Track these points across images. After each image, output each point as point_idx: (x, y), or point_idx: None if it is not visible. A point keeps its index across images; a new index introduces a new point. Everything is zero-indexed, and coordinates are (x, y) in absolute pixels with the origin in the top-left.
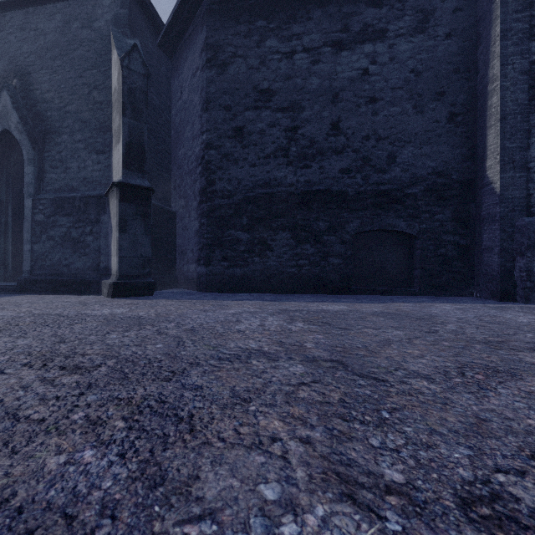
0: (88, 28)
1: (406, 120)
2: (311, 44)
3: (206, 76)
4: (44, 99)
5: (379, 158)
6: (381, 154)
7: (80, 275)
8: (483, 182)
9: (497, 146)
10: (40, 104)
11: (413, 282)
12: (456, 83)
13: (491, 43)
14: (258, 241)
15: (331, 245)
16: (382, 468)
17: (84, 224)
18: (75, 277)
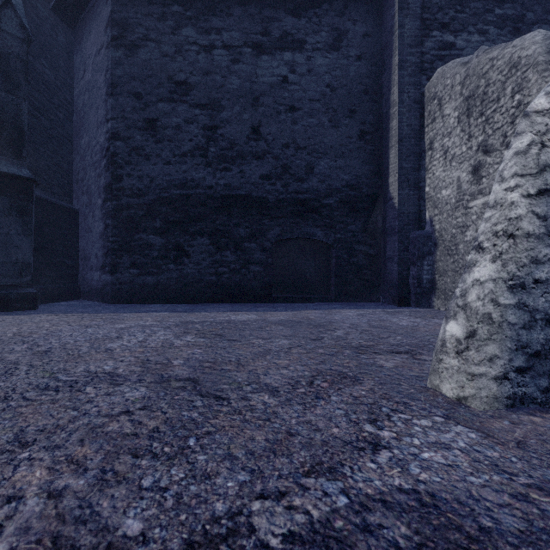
0: None
1: (323, 133)
2: (231, 42)
3: (112, 56)
4: None
5: (299, 167)
6: (300, 163)
7: None
8: (387, 197)
9: (396, 165)
10: None
11: (330, 289)
12: (366, 103)
13: (392, 70)
14: (174, 246)
15: (252, 252)
16: (125, 518)
17: None
18: None
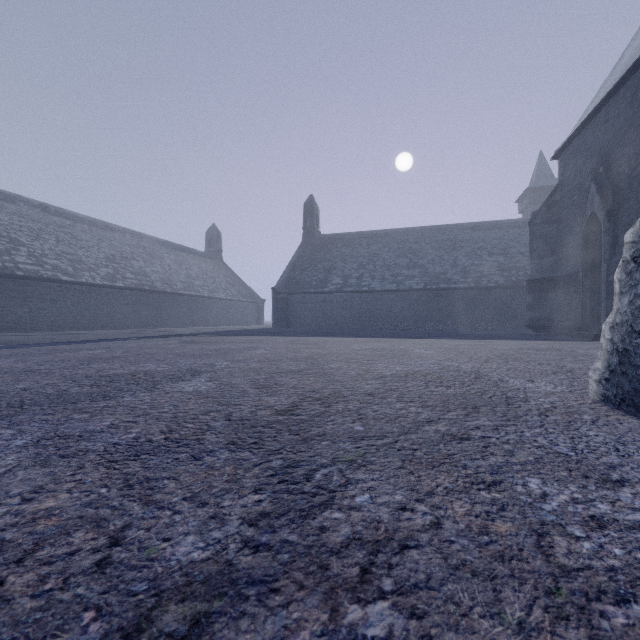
0: None
1: None
2: None
3: None
4: (618, 173)
5: None
6: None
7: None
8: None
9: None
10: (615, 179)
11: None
12: None
13: None
14: None
15: None
16: (486, 369)
17: None
18: None
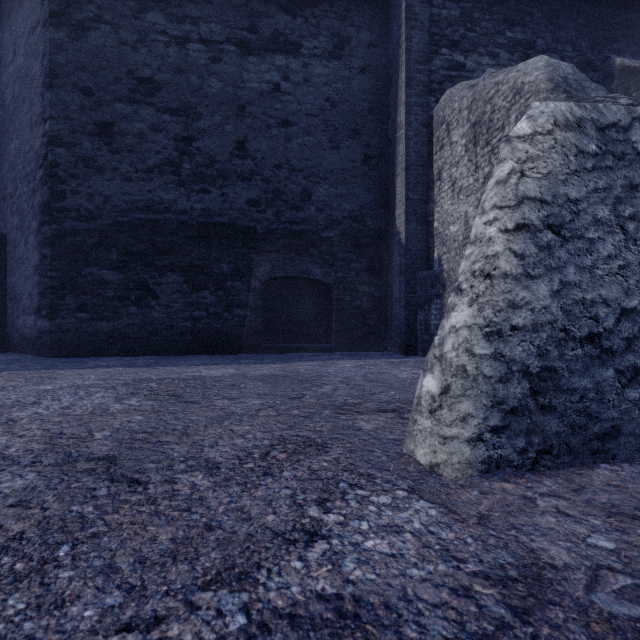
0: None
1: (322, 154)
2: (210, 36)
3: (51, 36)
4: None
5: (293, 193)
6: (295, 188)
7: None
8: (394, 232)
9: (403, 196)
10: None
11: (331, 336)
12: (371, 123)
13: (399, 88)
14: (136, 284)
15: (237, 293)
16: None
17: None
18: None
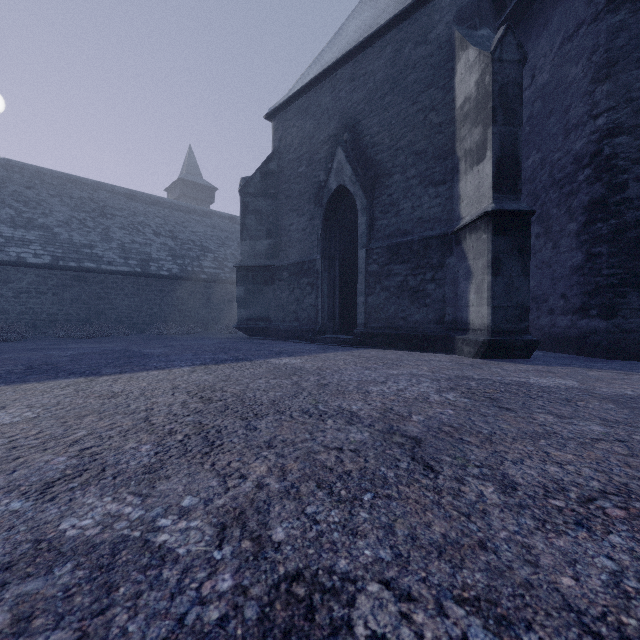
0: (422, 44)
1: None
2: None
3: (607, 25)
4: (374, 143)
5: None
6: None
7: (419, 329)
8: None
9: None
10: (369, 149)
11: None
12: None
13: None
14: None
15: None
16: None
17: (423, 270)
18: (414, 332)
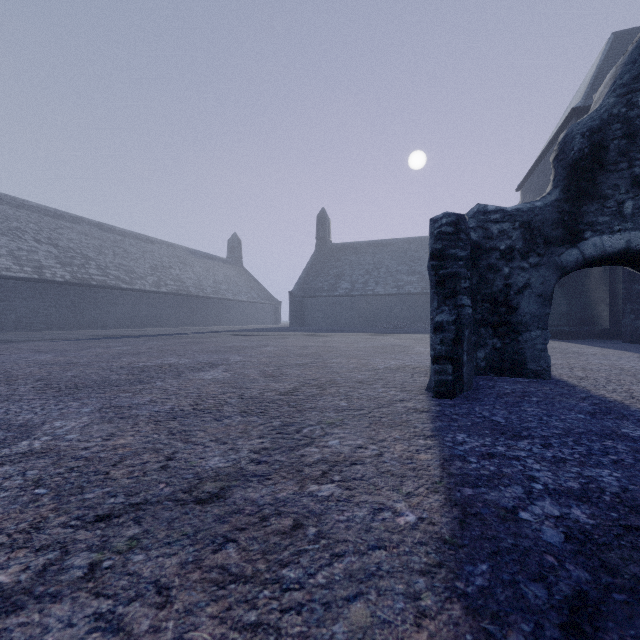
0: None
1: None
2: None
3: None
4: None
5: None
6: None
7: None
8: None
9: None
10: None
11: None
12: None
13: None
14: None
15: None
16: (414, 345)
17: None
18: None
